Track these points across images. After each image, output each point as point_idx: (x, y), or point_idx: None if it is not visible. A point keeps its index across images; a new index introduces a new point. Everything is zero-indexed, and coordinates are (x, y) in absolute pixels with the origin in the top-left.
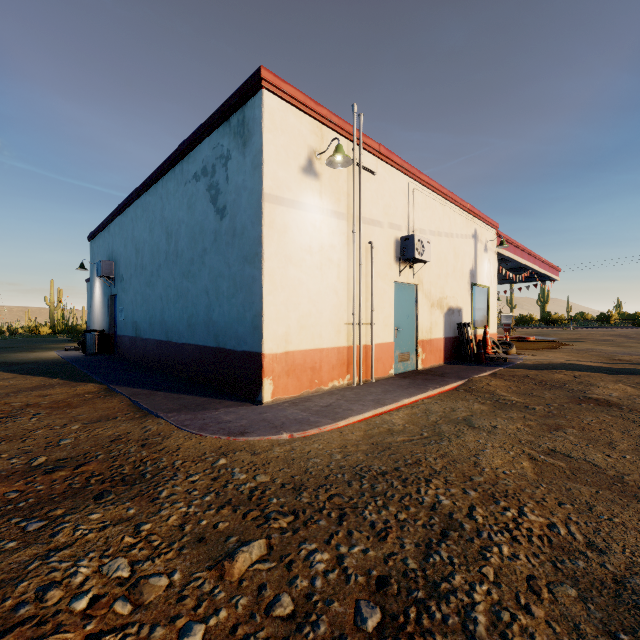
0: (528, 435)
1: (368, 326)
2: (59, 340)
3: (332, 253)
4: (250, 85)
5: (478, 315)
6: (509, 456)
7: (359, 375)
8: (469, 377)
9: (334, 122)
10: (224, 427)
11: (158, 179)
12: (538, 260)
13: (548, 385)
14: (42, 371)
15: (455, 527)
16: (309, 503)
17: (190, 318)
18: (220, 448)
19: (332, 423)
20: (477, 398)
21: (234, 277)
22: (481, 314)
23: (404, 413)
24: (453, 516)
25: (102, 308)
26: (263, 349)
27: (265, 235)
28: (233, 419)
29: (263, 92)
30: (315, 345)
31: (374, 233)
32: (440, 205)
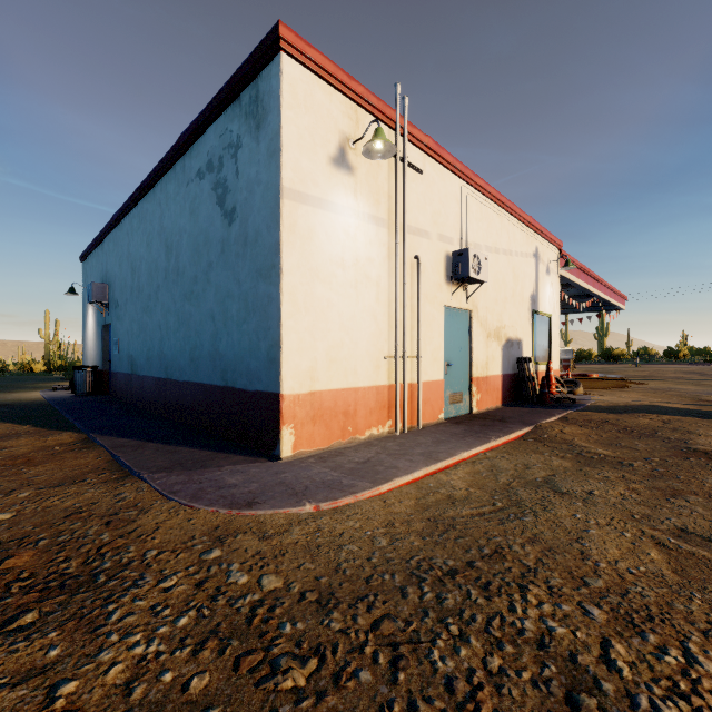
0: (639, 505)
1: (414, 360)
2: (50, 378)
3: (370, 268)
4: (265, 48)
5: (539, 348)
6: (626, 540)
7: (403, 421)
8: (536, 422)
9: (372, 103)
10: (226, 494)
11: (156, 181)
12: (603, 286)
13: (635, 433)
14: (14, 416)
15: (587, 686)
16: (342, 633)
17: (193, 350)
18: (216, 528)
19: (372, 488)
20: (553, 450)
21: (245, 297)
22: (543, 347)
23: (464, 471)
24: (578, 661)
25: (95, 340)
26: (281, 389)
27: (284, 241)
28: (240, 482)
29: (281, 56)
30: (348, 383)
31: (421, 246)
32: (497, 216)
